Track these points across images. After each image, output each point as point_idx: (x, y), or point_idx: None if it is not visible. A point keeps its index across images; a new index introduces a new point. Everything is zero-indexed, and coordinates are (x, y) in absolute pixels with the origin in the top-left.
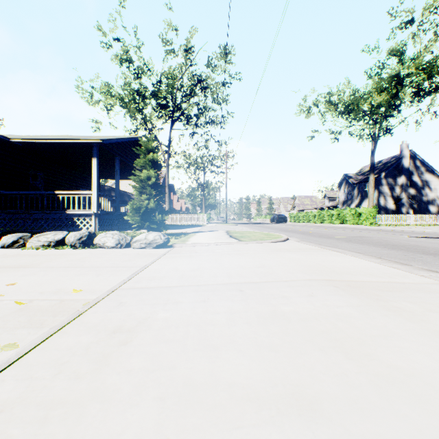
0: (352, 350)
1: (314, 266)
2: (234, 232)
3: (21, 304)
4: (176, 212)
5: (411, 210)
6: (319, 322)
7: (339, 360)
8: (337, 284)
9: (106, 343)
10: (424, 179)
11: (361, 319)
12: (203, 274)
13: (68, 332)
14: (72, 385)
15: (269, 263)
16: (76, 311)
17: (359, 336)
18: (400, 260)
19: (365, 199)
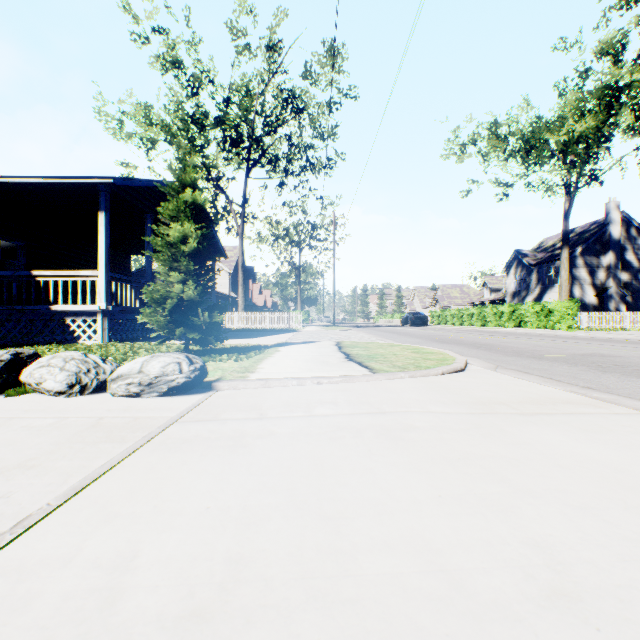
0: None
1: None
2: (350, 344)
3: None
4: (258, 309)
5: (624, 306)
6: None
7: None
8: None
9: None
10: None
11: None
12: None
13: None
14: None
15: (568, 540)
16: None
17: None
18: None
19: (550, 288)
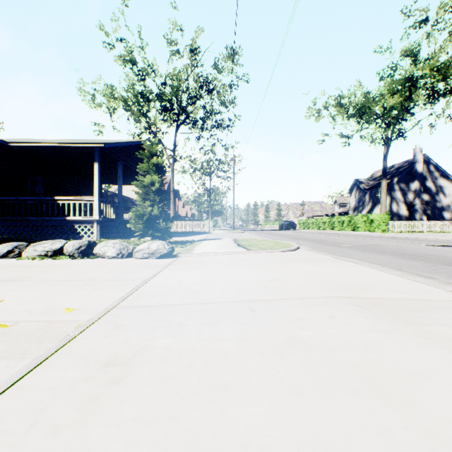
0: (391, 393)
1: (330, 280)
2: (241, 240)
3: (5, 327)
4: (182, 218)
5: (425, 217)
6: (346, 352)
7: (378, 409)
8: (359, 302)
9: (96, 381)
10: (438, 184)
11: (394, 349)
12: (210, 289)
13: (54, 364)
14: (47, 443)
15: (281, 276)
16: (66, 335)
17: (396, 373)
18: (423, 273)
19: (377, 205)
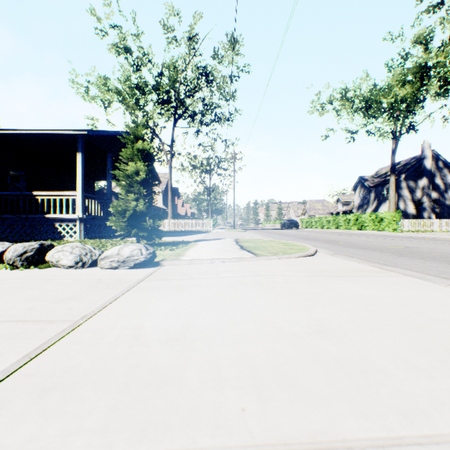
0: None
1: (434, 328)
2: (244, 240)
3: None
4: (181, 217)
5: (434, 215)
6: None
7: None
8: None
9: None
10: (448, 181)
11: None
12: (189, 362)
13: None
14: None
15: (331, 318)
16: None
17: None
18: None
19: (383, 203)
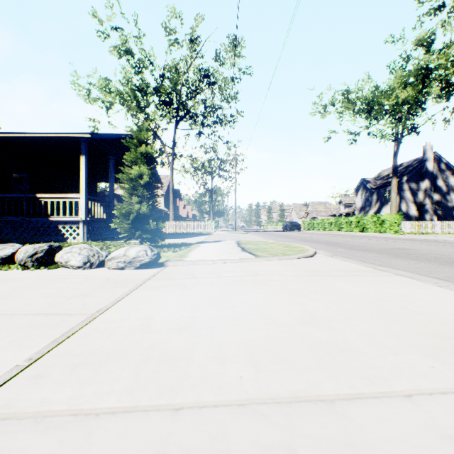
0: None
1: (410, 318)
2: (245, 242)
3: None
4: (182, 219)
5: (436, 217)
6: None
7: None
8: None
9: None
10: (450, 183)
11: None
12: (195, 345)
13: None
14: None
15: (321, 310)
16: None
17: None
18: None
19: (385, 205)
